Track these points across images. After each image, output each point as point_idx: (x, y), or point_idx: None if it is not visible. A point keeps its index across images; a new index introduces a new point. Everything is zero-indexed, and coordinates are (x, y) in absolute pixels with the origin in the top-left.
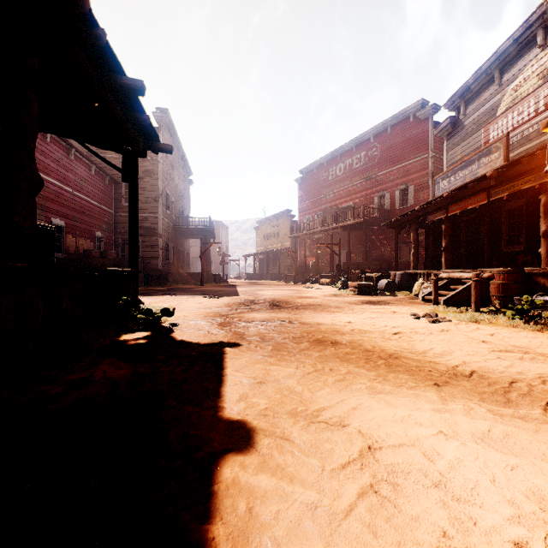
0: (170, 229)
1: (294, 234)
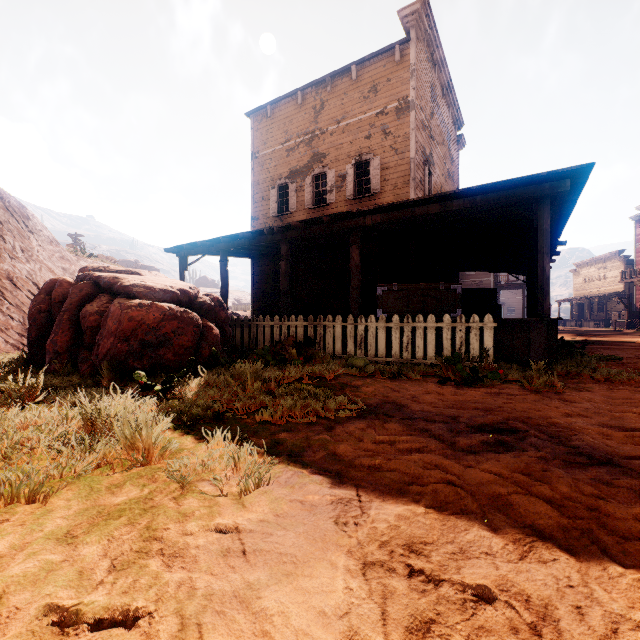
0: (494, 286)
1: (627, 279)
